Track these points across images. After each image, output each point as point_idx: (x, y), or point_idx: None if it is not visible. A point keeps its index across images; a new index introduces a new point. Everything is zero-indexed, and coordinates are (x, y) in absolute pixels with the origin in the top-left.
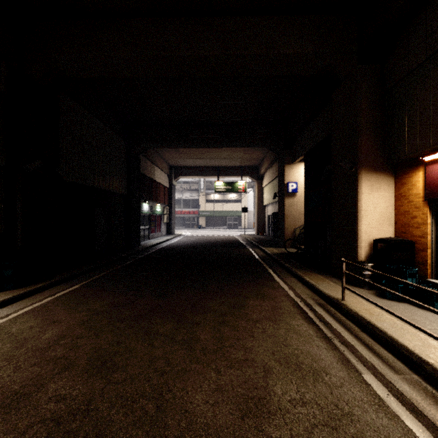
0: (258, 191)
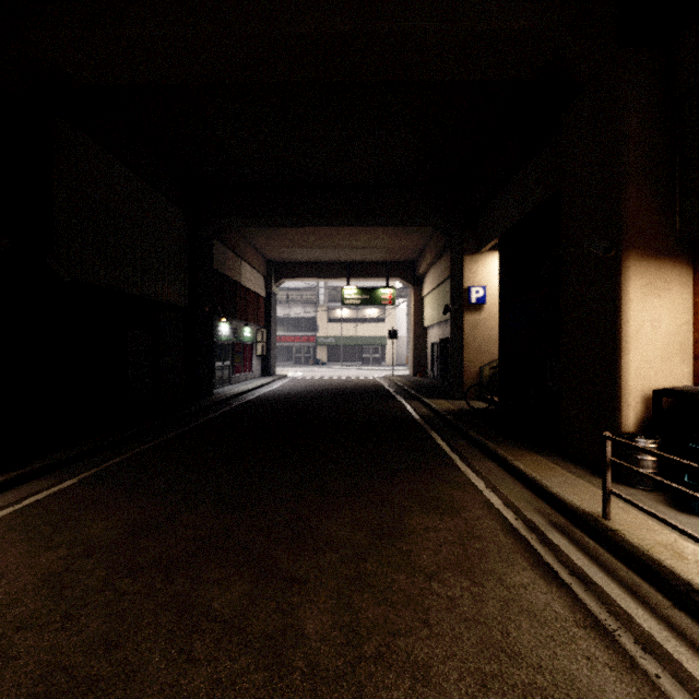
0: (415, 304)
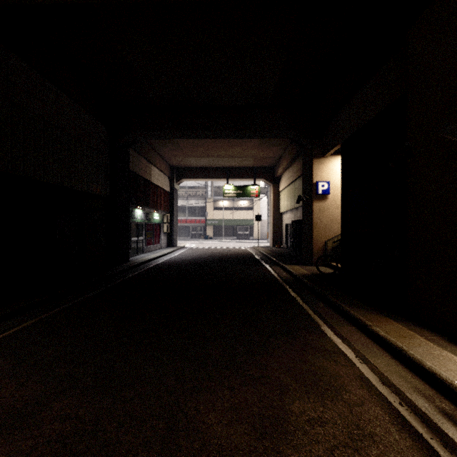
0: (274, 196)
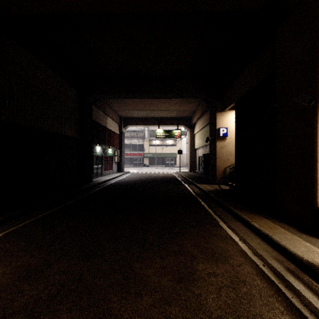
0: (190, 137)
